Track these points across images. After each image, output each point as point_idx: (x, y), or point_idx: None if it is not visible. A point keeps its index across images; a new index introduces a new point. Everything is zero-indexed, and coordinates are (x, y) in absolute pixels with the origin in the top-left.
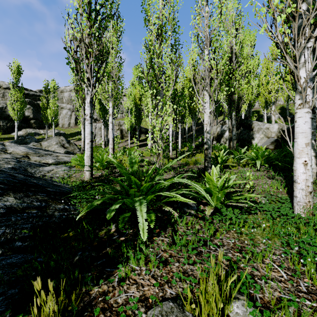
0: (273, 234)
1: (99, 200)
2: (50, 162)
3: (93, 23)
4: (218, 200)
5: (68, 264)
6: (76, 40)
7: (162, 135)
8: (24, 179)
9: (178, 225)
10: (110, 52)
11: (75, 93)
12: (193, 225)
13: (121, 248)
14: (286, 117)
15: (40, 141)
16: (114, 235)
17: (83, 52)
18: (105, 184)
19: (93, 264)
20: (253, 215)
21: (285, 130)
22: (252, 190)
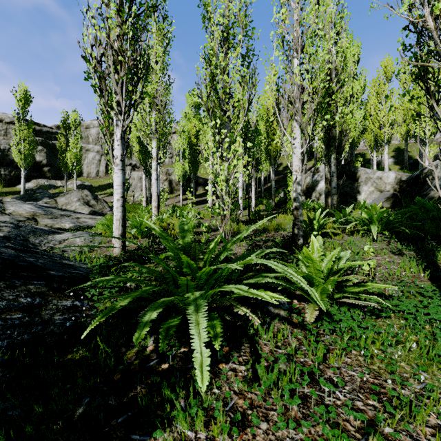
0: (427, 357)
1: (125, 298)
2: (67, 226)
3: (126, 18)
4: (324, 294)
5: (63, 422)
6: (100, 44)
7: (230, 188)
8: (14, 257)
9: (260, 339)
10: (153, 68)
11: (105, 129)
12: (285, 339)
13: (162, 388)
14: (403, 162)
15: (56, 197)
16: (152, 358)
17: (110, 62)
18: (140, 265)
19: (110, 424)
20: (385, 319)
21: (405, 180)
22: (373, 275)
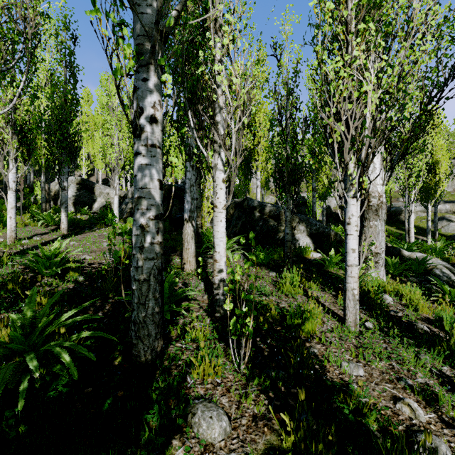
0: None
1: None
2: None
3: None
4: None
5: None
6: None
7: None
8: None
9: None
10: None
11: None
12: None
13: None
14: None
15: None
16: None
17: None
18: None
19: None
20: None
21: (122, 196)
22: None
